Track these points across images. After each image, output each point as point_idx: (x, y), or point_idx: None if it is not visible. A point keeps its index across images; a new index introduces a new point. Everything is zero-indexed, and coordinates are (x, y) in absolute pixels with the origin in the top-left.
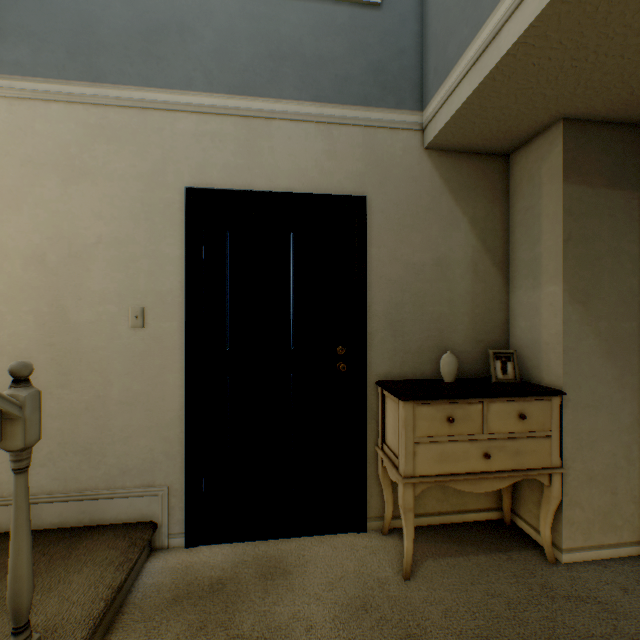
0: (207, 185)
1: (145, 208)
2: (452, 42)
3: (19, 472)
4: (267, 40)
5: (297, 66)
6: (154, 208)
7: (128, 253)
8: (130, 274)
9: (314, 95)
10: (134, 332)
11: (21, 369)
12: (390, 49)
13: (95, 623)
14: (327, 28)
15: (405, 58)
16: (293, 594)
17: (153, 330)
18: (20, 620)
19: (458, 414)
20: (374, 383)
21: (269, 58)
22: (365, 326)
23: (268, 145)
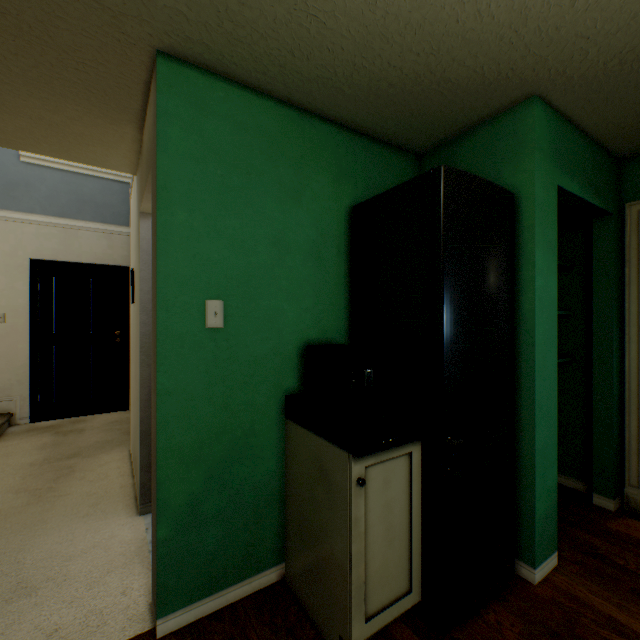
0: (43, 258)
1: (7, 267)
2: None
3: None
4: (77, 194)
5: (93, 207)
6: (12, 267)
7: None
8: None
9: (102, 220)
10: None
11: None
12: None
13: None
14: (109, 191)
15: None
16: (87, 423)
17: (11, 324)
18: None
19: None
20: None
21: (78, 202)
22: (129, 322)
23: (77, 241)
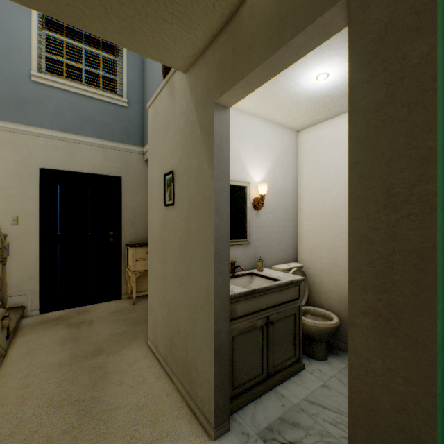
0: (50, 167)
1: (19, 174)
2: None
3: (4, 264)
4: (79, 112)
5: (92, 124)
6: (24, 175)
7: (10, 193)
8: (11, 202)
9: (100, 136)
10: (13, 227)
11: (6, 235)
12: (131, 123)
13: (17, 322)
14: (105, 112)
15: (137, 127)
16: (92, 313)
17: (23, 226)
18: (5, 306)
19: None
20: (125, 245)
21: (80, 120)
22: (121, 224)
23: (79, 153)
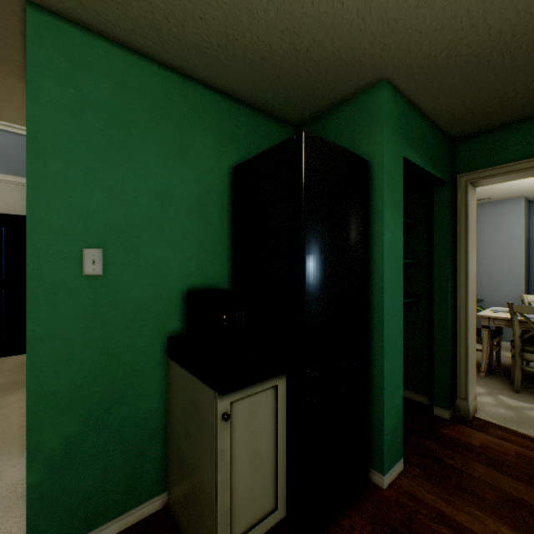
0: None
1: None
2: None
3: None
4: None
5: (5, 160)
6: None
7: None
8: None
9: (15, 173)
10: None
11: None
12: None
13: None
14: (23, 146)
15: None
16: None
17: None
18: None
19: None
20: None
21: None
22: None
23: None
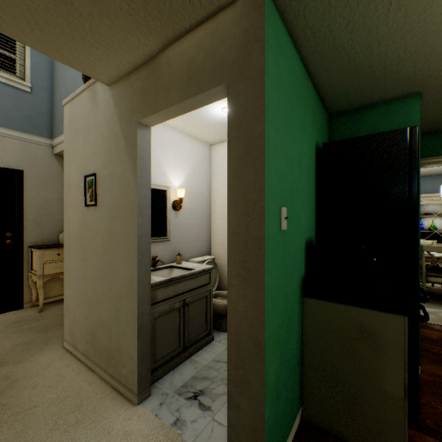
0: None
1: None
2: (62, 126)
3: None
4: None
5: None
6: None
7: None
8: None
9: None
10: None
11: None
12: (37, 111)
13: None
14: (1, 94)
15: (44, 117)
16: None
17: None
18: None
19: (63, 252)
20: (28, 247)
21: None
22: (23, 223)
23: None
